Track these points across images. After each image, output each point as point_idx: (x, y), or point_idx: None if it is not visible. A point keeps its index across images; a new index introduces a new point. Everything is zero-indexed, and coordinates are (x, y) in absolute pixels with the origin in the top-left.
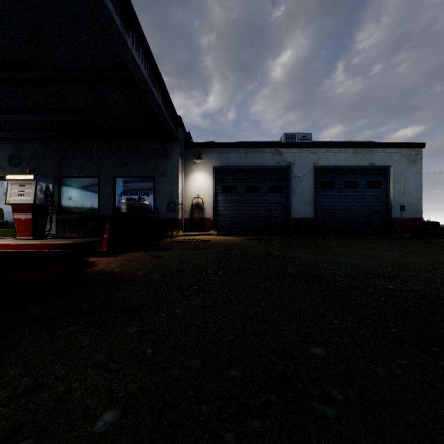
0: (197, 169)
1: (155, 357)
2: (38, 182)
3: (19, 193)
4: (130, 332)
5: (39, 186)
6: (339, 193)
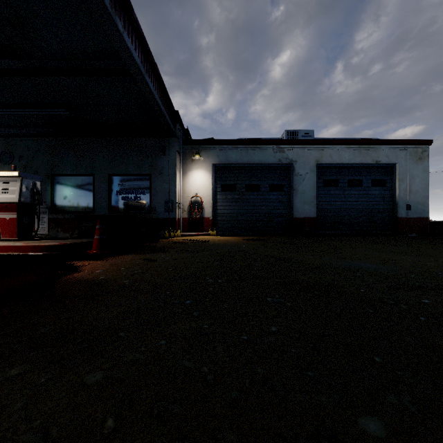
0: (195, 167)
1: (115, 438)
2: (24, 179)
3: (3, 191)
4: (89, 382)
5: (25, 184)
6: (343, 191)
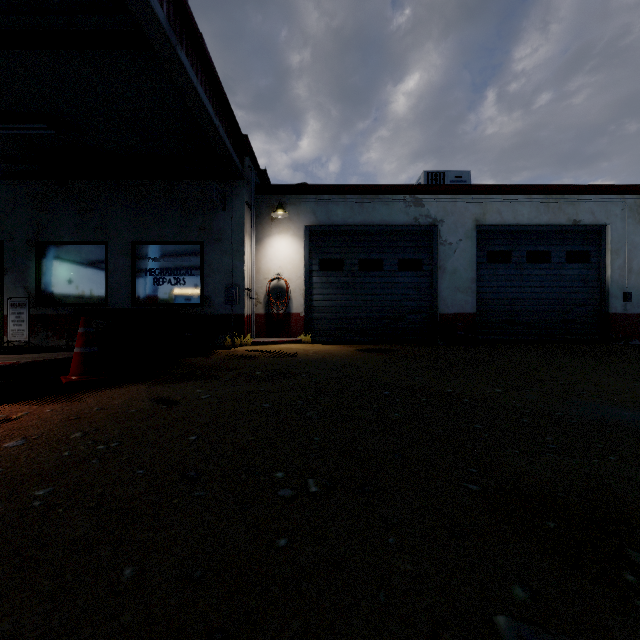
0: (277, 230)
1: None
2: None
3: None
4: None
5: None
6: (519, 271)
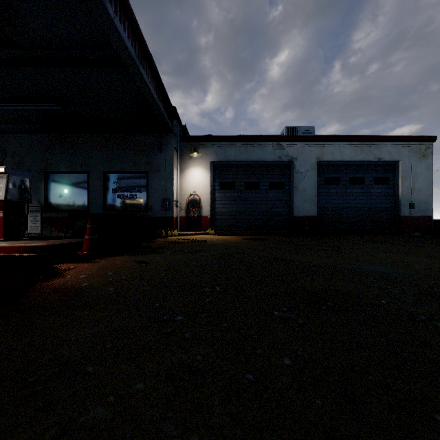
0: (193, 164)
1: None
2: (10, 176)
3: None
4: None
5: (12, 180)
6: (344, 189)
